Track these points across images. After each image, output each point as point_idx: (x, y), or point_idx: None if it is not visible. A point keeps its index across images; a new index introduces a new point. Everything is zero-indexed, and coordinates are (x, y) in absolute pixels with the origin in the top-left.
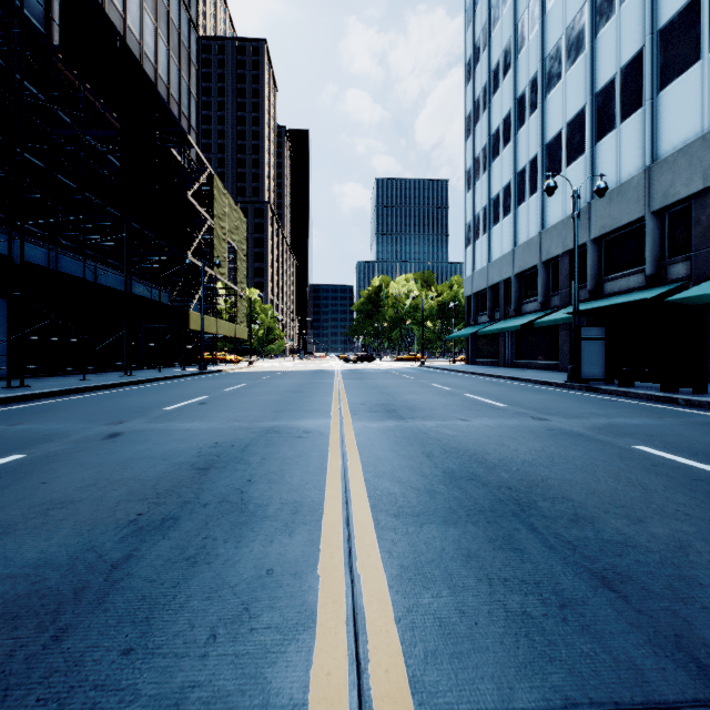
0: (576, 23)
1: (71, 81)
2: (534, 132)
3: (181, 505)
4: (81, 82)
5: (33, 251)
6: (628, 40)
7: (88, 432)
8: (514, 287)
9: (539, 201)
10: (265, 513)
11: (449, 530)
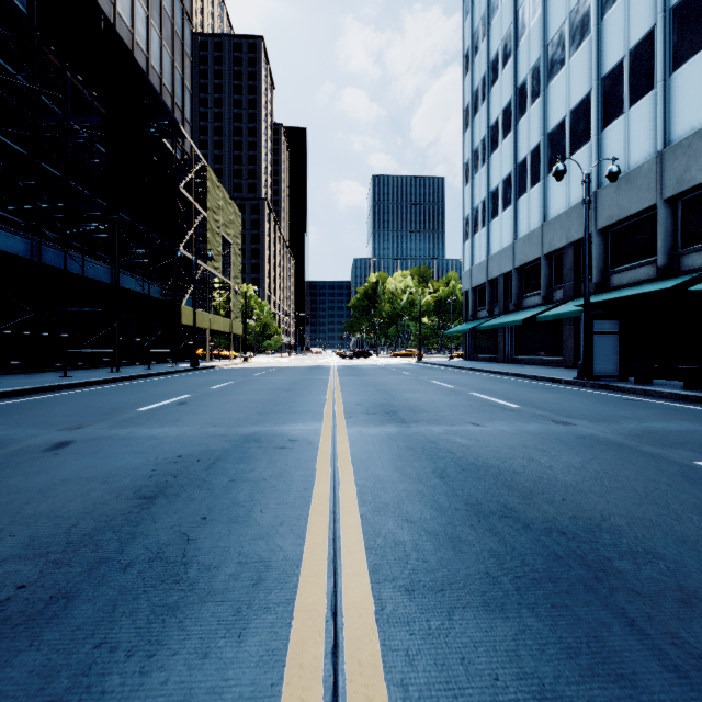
0: (580, 6)
1: (56, 66)
2: (535, 121)
3: (91, 566)
4: (61, 62)
5: (14, 241)
6: (637, 20)
7: (33, 440)
8: (514, 281)
9: (541, 192)
10: (211, 584)
11: (496, 626)
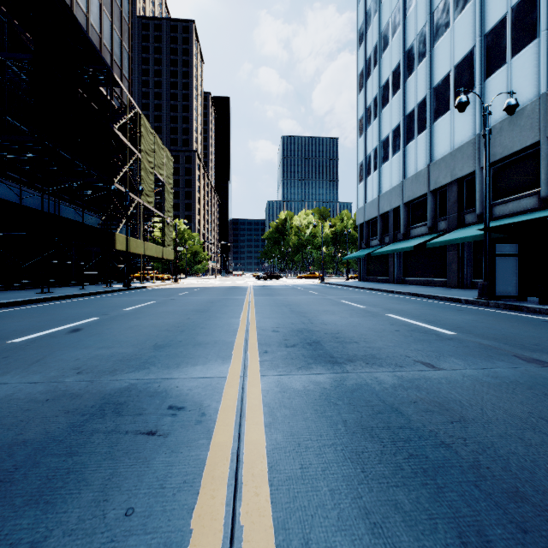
0: None
1: None
2: (422, 78)
3: None
4: None
5: None
6: None
7: None
8: (403, 215)
9: (428, 137)
10: None
11: None
